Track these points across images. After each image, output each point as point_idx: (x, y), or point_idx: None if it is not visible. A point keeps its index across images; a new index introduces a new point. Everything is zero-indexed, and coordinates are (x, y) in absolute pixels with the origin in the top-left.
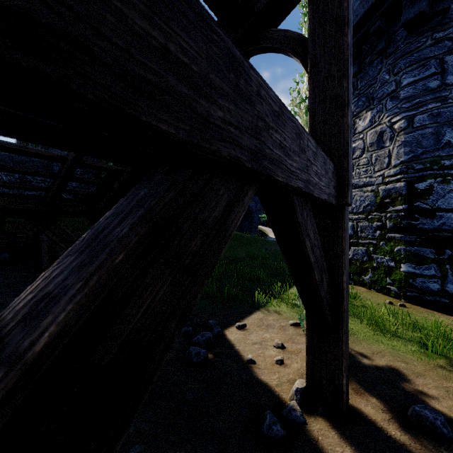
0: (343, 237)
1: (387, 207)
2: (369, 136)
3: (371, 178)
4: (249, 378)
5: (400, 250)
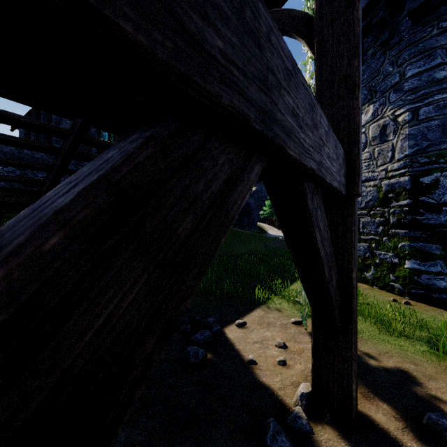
0: (353, 230)
1: (390, 202)
2: (371, 130)
3: (374, 173)
4: (250, 380)
5: (405, 246)
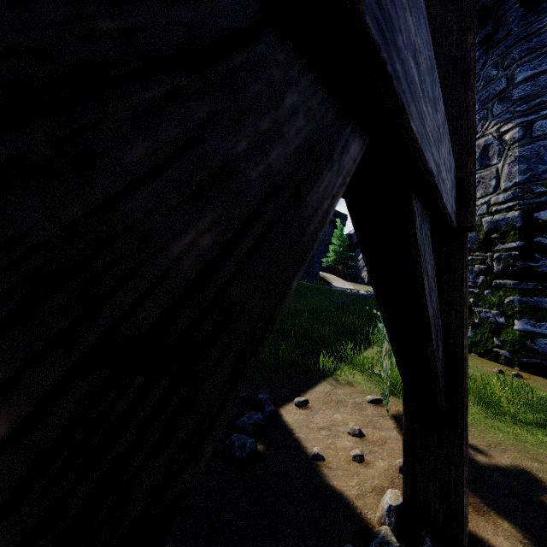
0: (464, 279)
1: (494, 244)
2: None
3: None
4: (316, 484)
5: (514, 302)
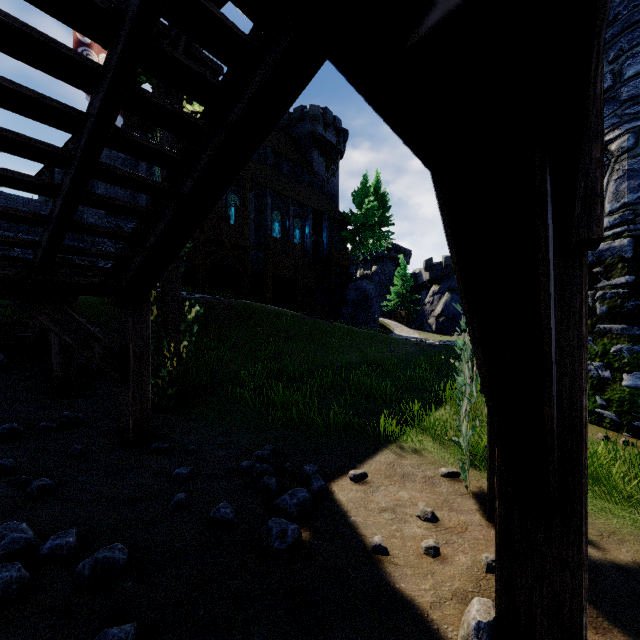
0: (583, 314)
1: (597, 280)
2: None
3: None
4: (378, 587)
5: (622, 351)
